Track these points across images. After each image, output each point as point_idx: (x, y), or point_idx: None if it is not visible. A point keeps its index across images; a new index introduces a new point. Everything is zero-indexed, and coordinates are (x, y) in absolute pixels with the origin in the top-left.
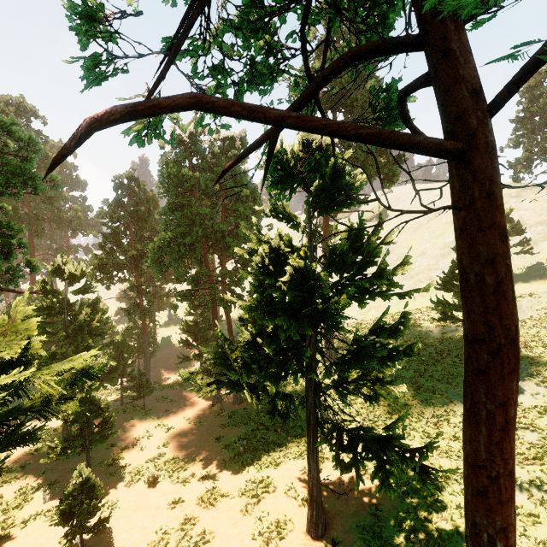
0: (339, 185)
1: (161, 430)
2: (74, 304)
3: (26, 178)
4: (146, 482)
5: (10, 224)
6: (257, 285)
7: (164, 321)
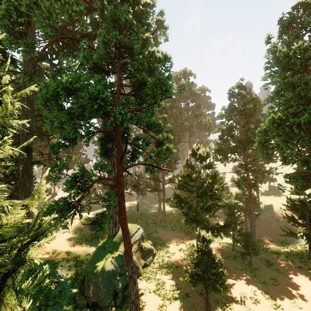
0: None
1: (268, 301)
2: (203, 175)
3: (161, 85)
4: None
5: (160, 123)
6: None
7: (264, 190)
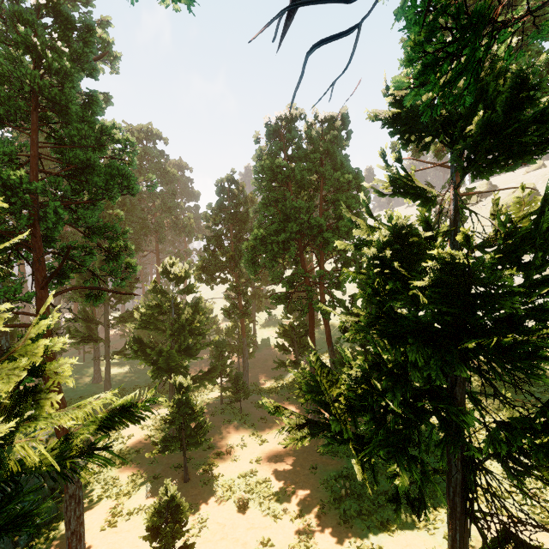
0: (520, 120)
1: (255, 441)
2: (181, 303)
3: (121, 178)
4: (236, 503)
5: (115, 226)
6: (370, 291)
7: (264, 321)
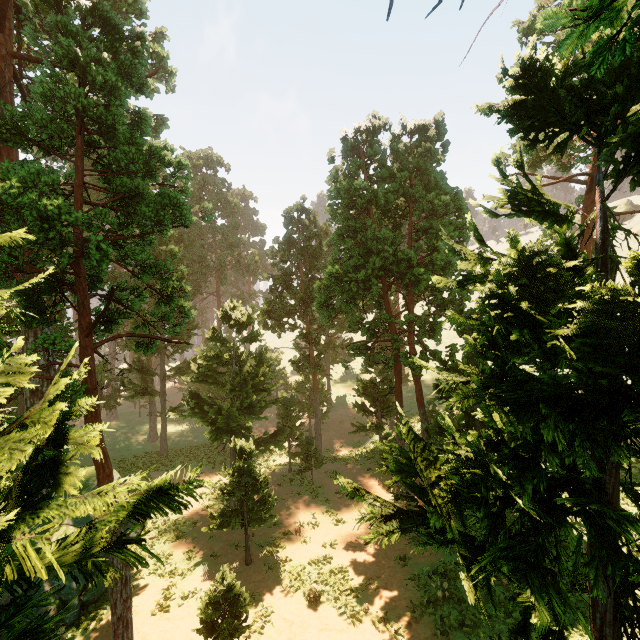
0: None
1: (329, 520)
2: (243, 354)
3: (172, 207)
4: (306, 596)
5: (167, 264)
6: (484, 343)
7: (340, 375)
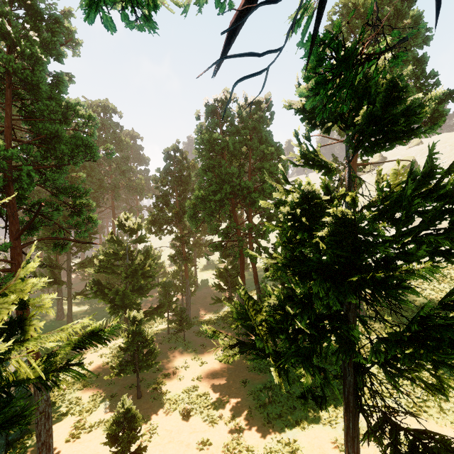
0: (394, 114)
1: (196, 363)
2: (134, 251)
3: (85, 147)
4: (181, 413)
5: (79, 187)
6: (285, 240)
7: (203, 266)
